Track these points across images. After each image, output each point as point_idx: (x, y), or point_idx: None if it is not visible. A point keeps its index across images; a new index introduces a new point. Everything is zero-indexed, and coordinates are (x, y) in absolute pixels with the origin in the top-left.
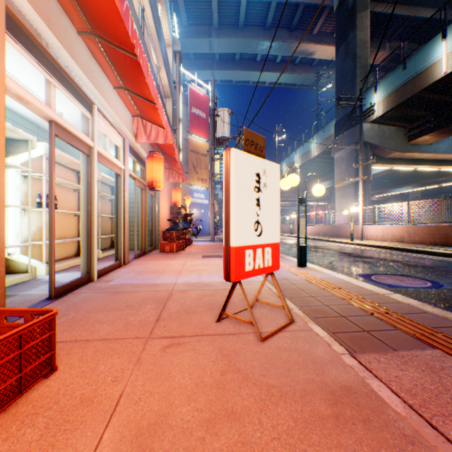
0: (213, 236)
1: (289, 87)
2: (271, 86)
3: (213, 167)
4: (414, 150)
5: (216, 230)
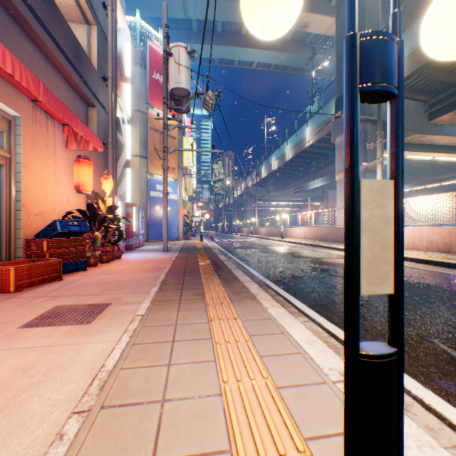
0: (166, 243)
1: (279, 71)
2: (259, 69)
3: (166, 139)
4: (437, 132)
5: (189, 233)
